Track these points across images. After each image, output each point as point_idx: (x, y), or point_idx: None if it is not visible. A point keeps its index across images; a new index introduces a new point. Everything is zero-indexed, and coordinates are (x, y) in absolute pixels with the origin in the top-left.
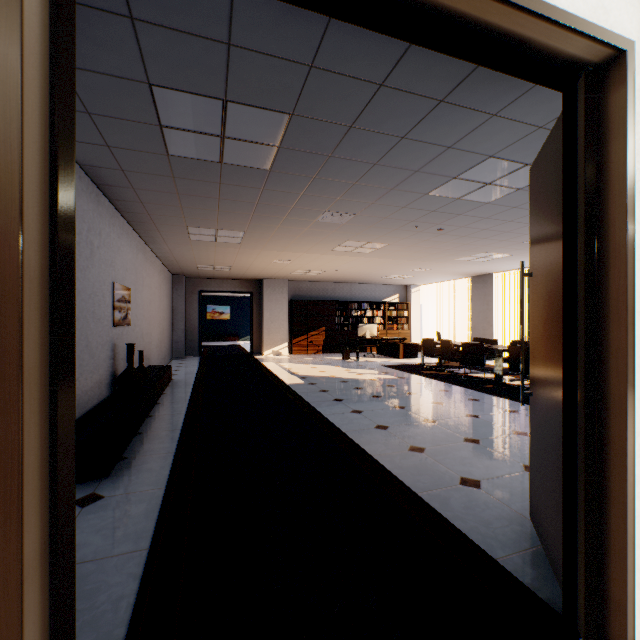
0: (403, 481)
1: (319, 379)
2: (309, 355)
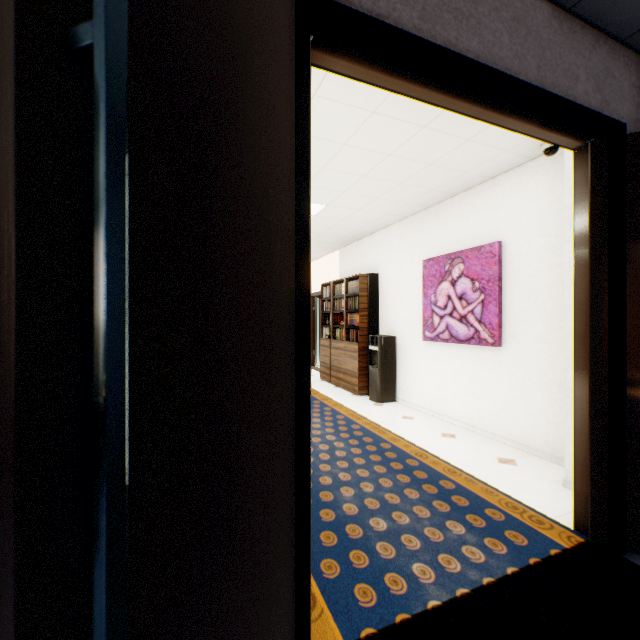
0: None
1: None
2: None
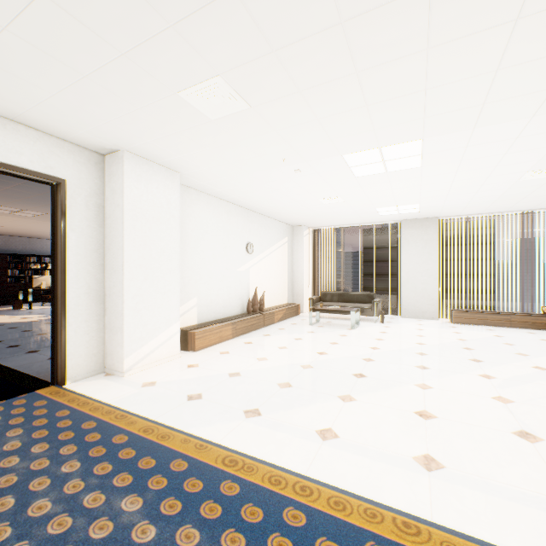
0: (7, 365)
1: None
2: None
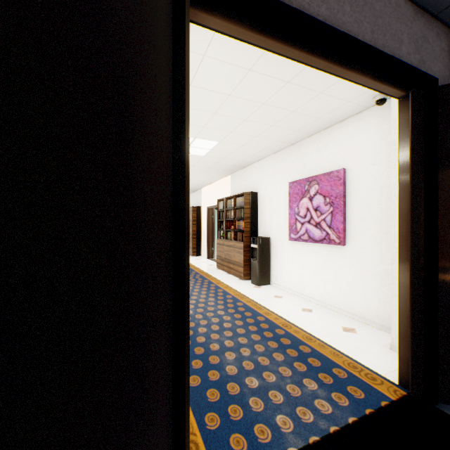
0: None
1: None
2: None
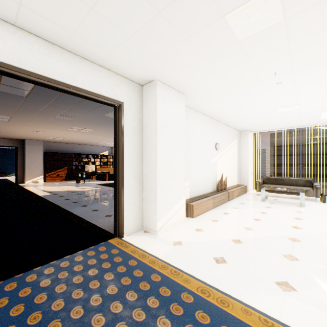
0: (85, 219)
1: (60, 192)
2: (57, 182)
